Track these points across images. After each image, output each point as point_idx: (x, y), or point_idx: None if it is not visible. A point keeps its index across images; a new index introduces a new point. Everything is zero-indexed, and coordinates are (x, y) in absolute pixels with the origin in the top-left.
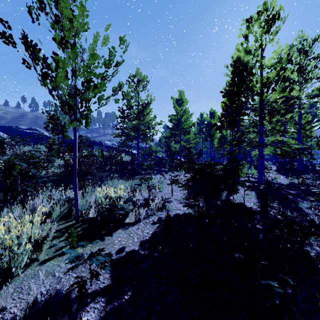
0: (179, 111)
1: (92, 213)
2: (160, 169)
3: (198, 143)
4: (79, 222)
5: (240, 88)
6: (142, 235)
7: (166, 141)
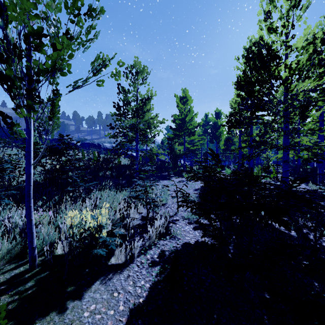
0: (183, 110)
1: (60, 248)
2: (163, 174)
3: (203, 145)
4: (36, 267)
5: (263, 75)
6: (133, 293)
7: (169, 143)
